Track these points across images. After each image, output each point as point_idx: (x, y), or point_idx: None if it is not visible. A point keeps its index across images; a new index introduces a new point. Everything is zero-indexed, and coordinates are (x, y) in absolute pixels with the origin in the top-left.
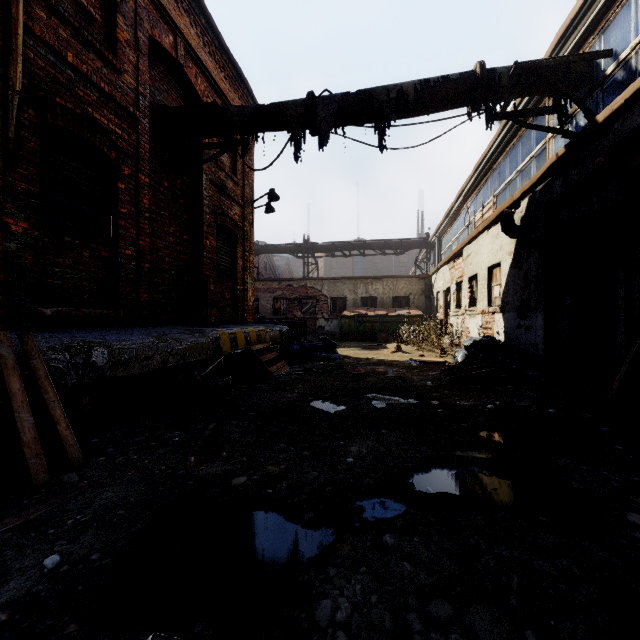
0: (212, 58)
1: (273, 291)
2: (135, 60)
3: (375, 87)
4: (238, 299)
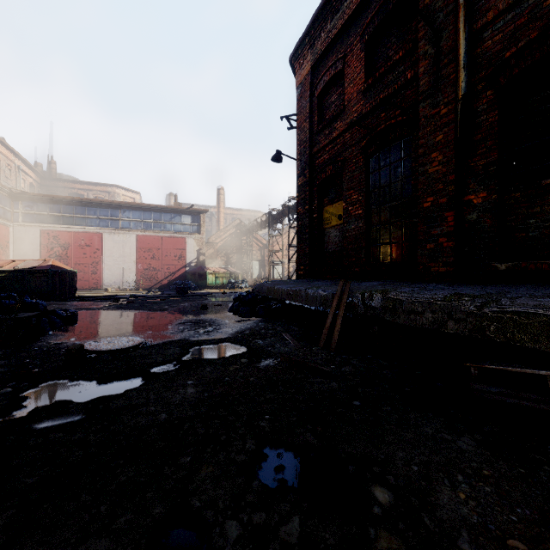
0: None
1: None
2: None
3: None
4: None
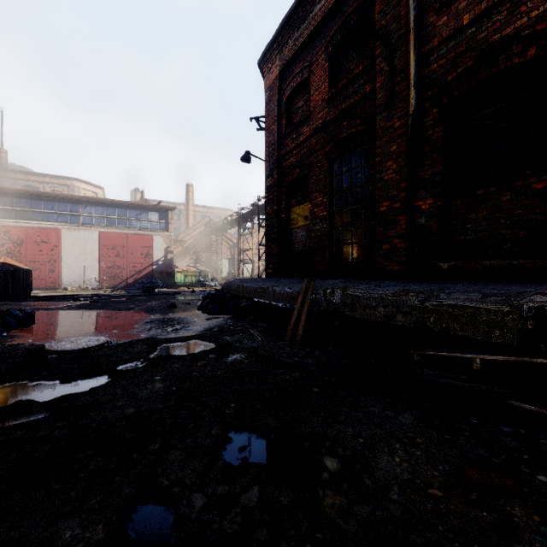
0: None
1: None
2: None
3: None
4: None
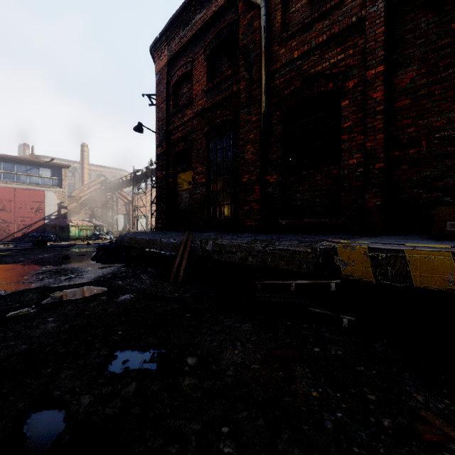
0: None
1: None
2: None
3: None
4: None
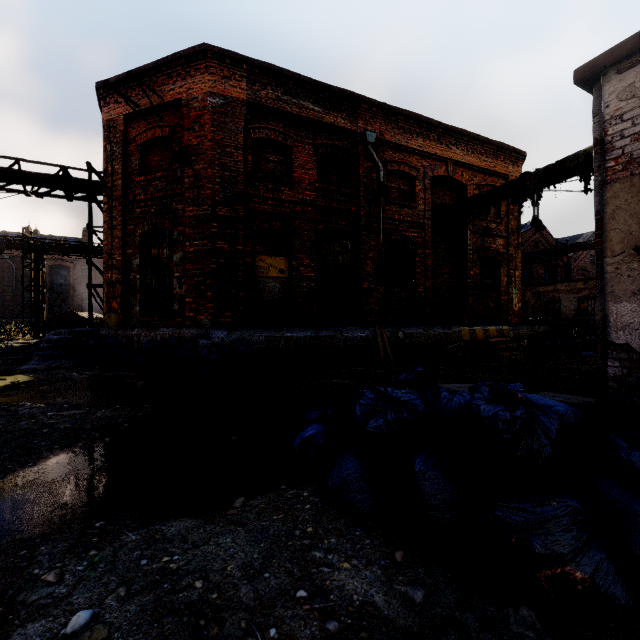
0: (474, 154)
1: (577, 291)
2: (424, 195)
3: (569, 156)
4: (502, 306)
